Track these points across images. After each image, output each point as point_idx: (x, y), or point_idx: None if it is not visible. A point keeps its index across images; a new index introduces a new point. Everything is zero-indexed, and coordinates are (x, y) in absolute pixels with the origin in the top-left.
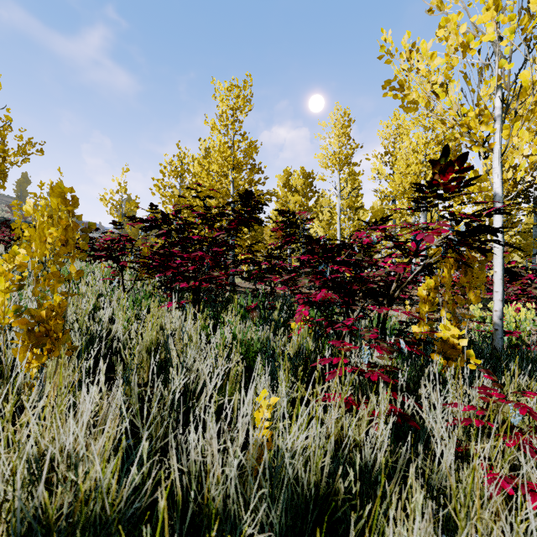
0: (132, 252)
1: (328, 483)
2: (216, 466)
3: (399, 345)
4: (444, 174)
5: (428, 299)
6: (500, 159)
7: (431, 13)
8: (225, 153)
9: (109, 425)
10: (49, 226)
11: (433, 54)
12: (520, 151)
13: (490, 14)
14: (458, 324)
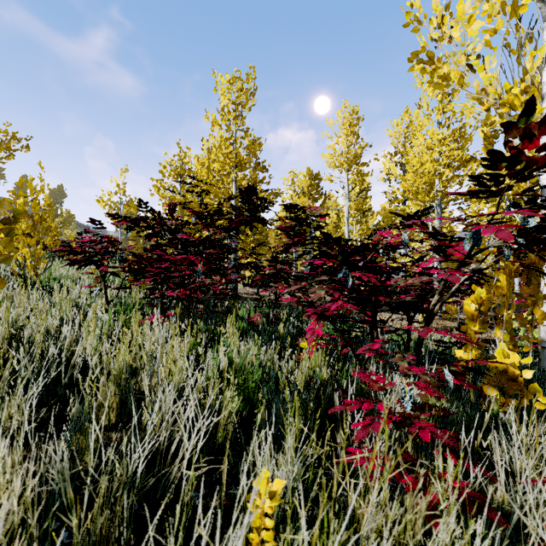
0: (116, 255)
1: None
2: None
3: (443, 376)
4: (530, 138)
5: (478, 315)
6: None
7: None
8: (226, 149)
9: None
10: None
11: (471, 16)
12: None
13: None
14: (518, 348)
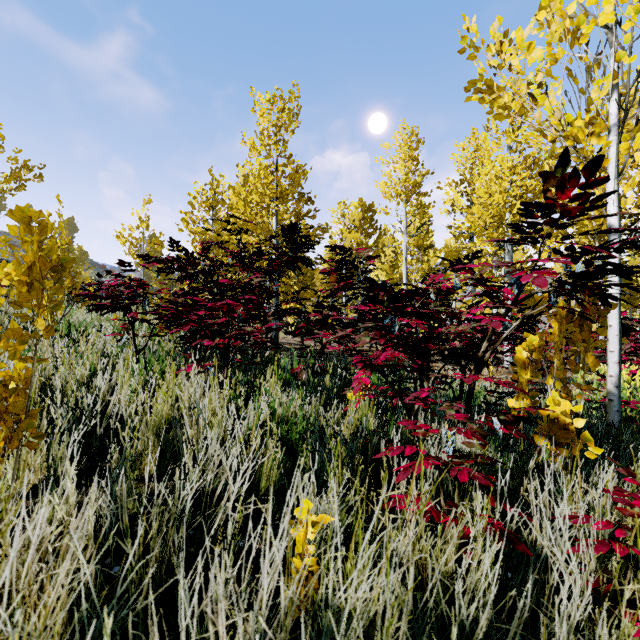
0: (146, 300)
1: None
2: None
3: (492, 425)
4: (563, 190)
5: (529, 363)
6: (616, 180)
7: None
8: (266, 179)
9: (64, 569)
10: (4, 264)
11: (531, 44)
12: None
13: None
14: (570, 396)
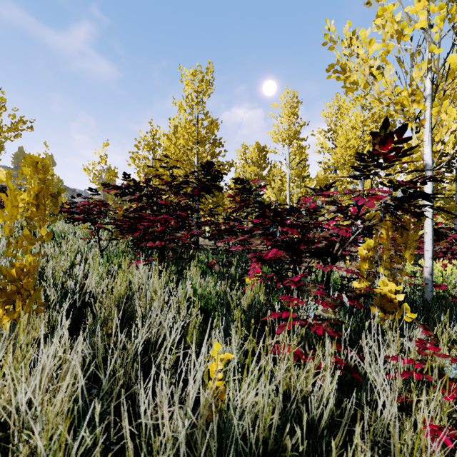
0: (107, 215)
1: (276, 437)
2: (166, 427)
3: (342, 299)
4: (384, 144)
5: (367, 257)
6: (430, 133)
7: (369, 5)
8: (190, 129)
9: (67, 383)
10: (20, 193)
11: (371, 40)
12: (449, 126)
13: (422, 4)
14: (395, 280)
